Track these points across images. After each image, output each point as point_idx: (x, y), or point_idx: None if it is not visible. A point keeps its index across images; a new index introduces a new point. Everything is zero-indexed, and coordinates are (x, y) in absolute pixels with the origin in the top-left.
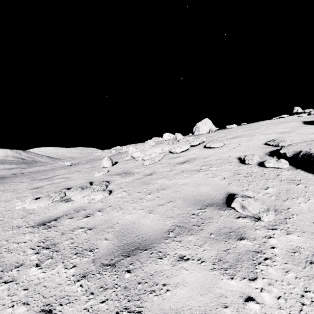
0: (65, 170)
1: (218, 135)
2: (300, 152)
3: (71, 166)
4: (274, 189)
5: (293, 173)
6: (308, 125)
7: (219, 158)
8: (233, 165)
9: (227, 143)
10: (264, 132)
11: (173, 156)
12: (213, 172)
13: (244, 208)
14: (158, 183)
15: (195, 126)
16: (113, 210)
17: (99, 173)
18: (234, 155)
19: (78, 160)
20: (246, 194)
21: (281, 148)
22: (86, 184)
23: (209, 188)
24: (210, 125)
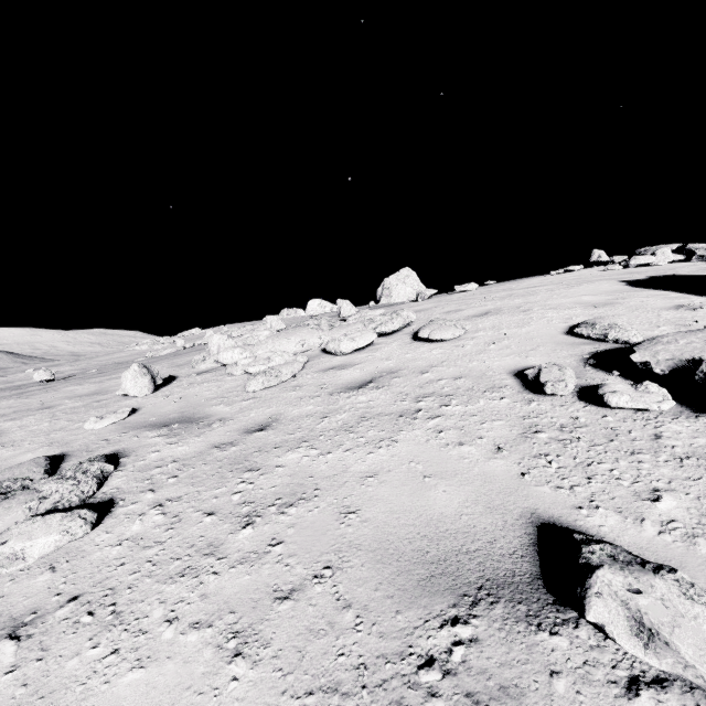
0: (12, 402)
1: (440, 306)
2: (695, 362)
3: (45, 386)
4: (682, 501)
5: (699, 431)
6: (643, 290)
7: (462, 372)
8: (508, 396)
9: (471, 327)
10: (551, 303)
11: (332, 362)
12: (458, 425)
13: (653, 639)
14: (283, 468)
15: (382, 285)
16: (77, 627)
17: (101, 421)
18: (500, 364)
19: (82, 365)
20: (600, 526)
21: (634, 350)
22: (29, 472)
23: (460, 495)
24: (414, 284)
